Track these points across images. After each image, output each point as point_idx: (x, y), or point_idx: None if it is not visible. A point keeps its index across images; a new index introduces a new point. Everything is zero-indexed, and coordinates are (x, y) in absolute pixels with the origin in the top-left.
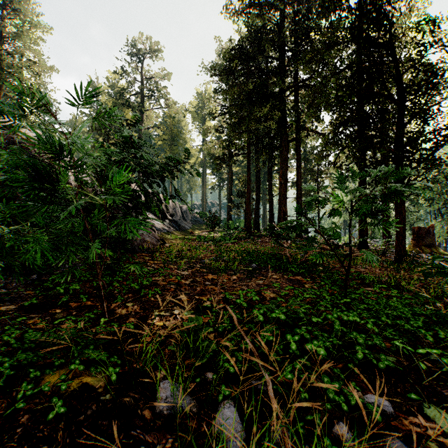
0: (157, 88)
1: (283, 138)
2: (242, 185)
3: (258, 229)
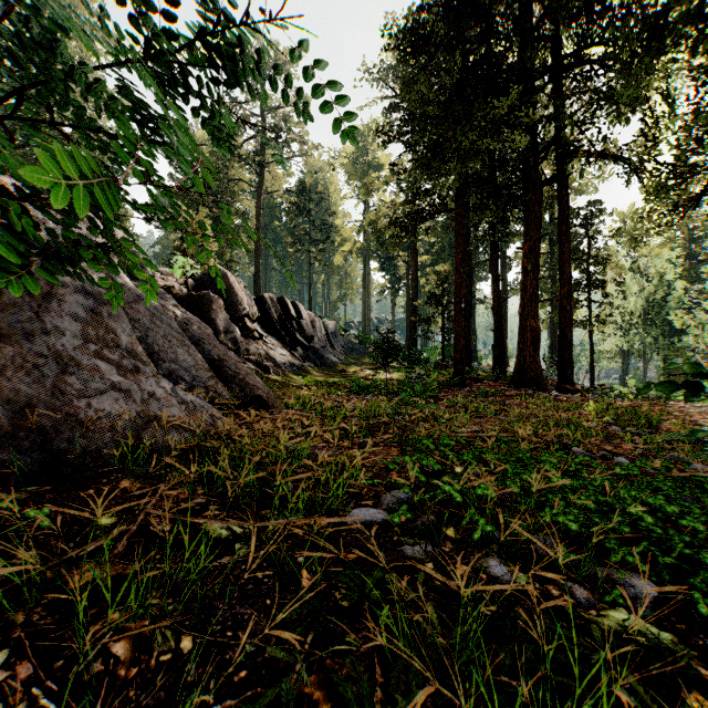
0: (287, 122)
1: (532, 177)
2: (437, 283)
3: (469, 365)
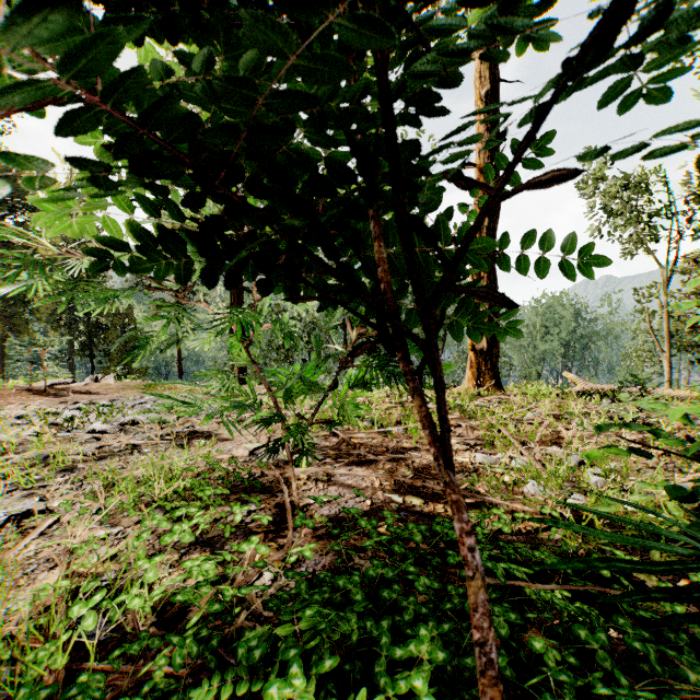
0: None
1: None
2: None
3: None
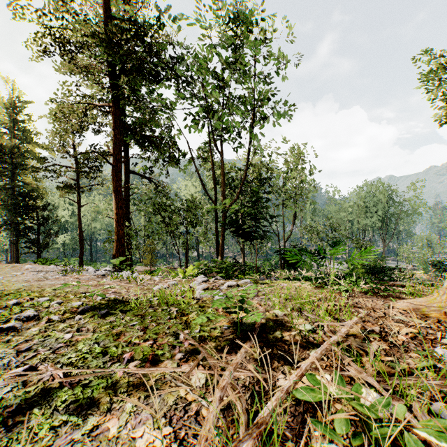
0: None
1: None
2: None
3: None
